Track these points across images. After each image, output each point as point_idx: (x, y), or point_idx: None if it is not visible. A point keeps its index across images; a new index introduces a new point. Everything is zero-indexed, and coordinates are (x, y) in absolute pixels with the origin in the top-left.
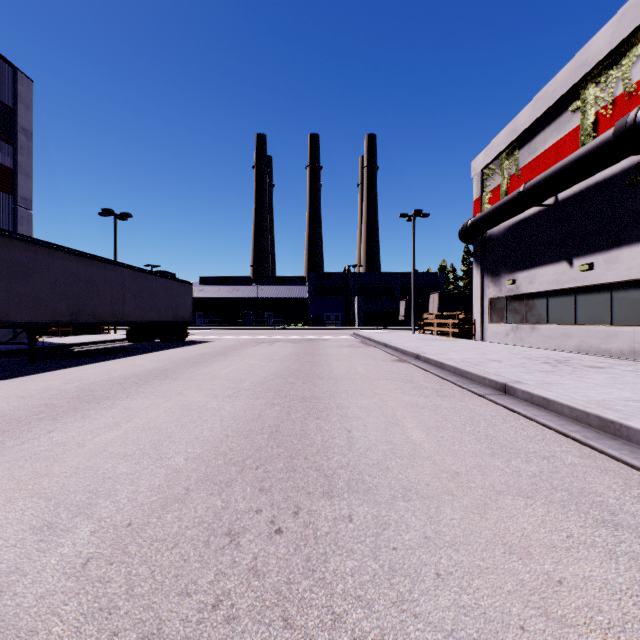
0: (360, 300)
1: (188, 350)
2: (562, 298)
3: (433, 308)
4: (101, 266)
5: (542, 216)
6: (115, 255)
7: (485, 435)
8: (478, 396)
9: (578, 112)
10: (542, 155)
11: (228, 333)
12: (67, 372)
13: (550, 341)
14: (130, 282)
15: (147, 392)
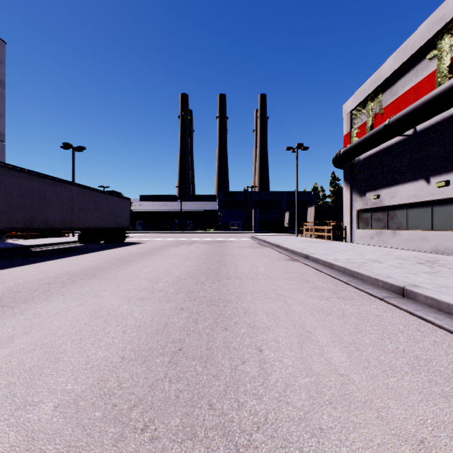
0: (256, 212)
1: (123, 250)
2: (420, 209)
3: (310, 218)
4: (53, 184)
5: (402, 144)
6: (73, 178)
7: (415, 357)
8: (376, 298)
9: (435, 59)
10: (402, 96)
11: (158, 236)
12: (11, 271)
13: (409, 243)
14: (78, 197)
15: (67, 293)
